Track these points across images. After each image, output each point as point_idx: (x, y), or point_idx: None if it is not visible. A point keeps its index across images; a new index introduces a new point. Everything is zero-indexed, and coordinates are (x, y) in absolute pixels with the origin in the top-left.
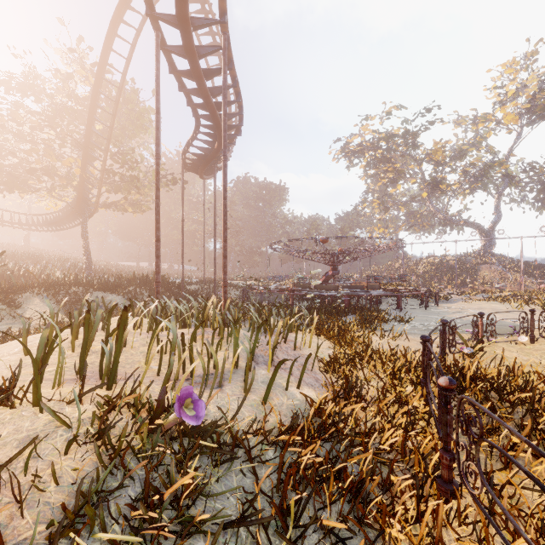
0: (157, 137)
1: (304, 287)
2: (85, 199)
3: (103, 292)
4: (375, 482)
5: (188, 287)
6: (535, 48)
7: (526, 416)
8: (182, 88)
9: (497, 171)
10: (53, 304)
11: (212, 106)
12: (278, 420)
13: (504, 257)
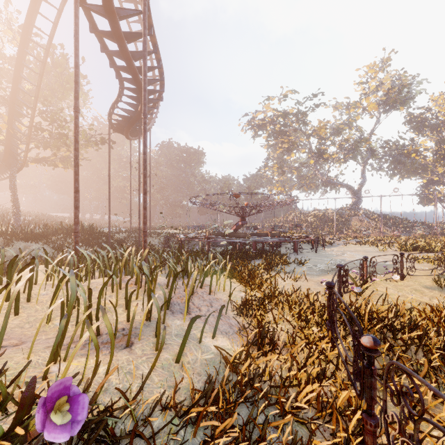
0: (76, 91)
1: (218, 235)
2: (13, 153)
3: (26, 241)
4: None
5: (116, 235)
6: (389, 56)
7: (417, 353)
8: (105, 49)
9: (363, 146)
10: None
11: (134, 69)
12: (190, 383)
13: (368, 211)
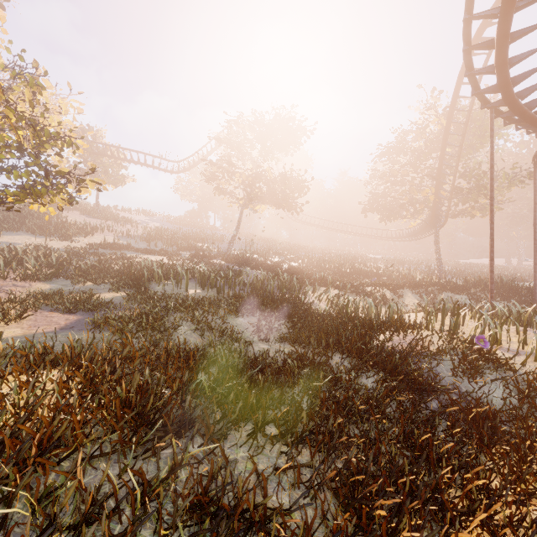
0: (491, 185)
1: None
2: (437, 215)
3: (451, 292)
4: None
5: None
6: None
7: None
8: (520, 125)
9: None
10: (418, 297)
11: None
12: None
13: None
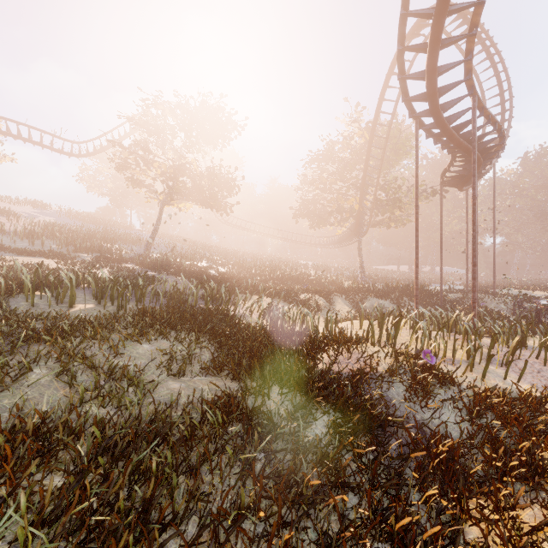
0: (416, 194)
1: None
2: (360, 224)
3: (376, 297)
4: (539, 426)
5: (448, 295)
6: None
7: None
8: (437, 140)
9: None
10: (347, 303)
11: (465, 147)
12: (486, 388)
13: None
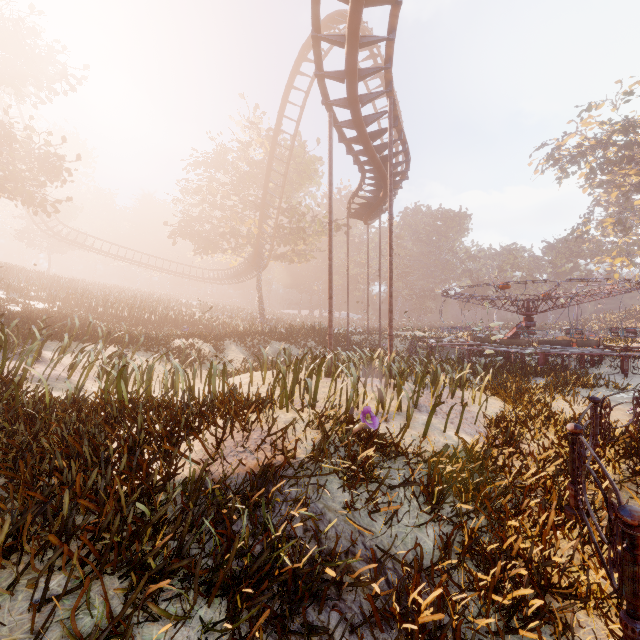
0: (330, 206)
1: (485, 341)
2: (260, 254)
3: (280, 341)
4: (507, 497)
5: (352, 338)
6: None
7: None
8: (350, 150)
9: None
10: (244, 351)
11: (378, 163)
12: (432, 449)
13: None
